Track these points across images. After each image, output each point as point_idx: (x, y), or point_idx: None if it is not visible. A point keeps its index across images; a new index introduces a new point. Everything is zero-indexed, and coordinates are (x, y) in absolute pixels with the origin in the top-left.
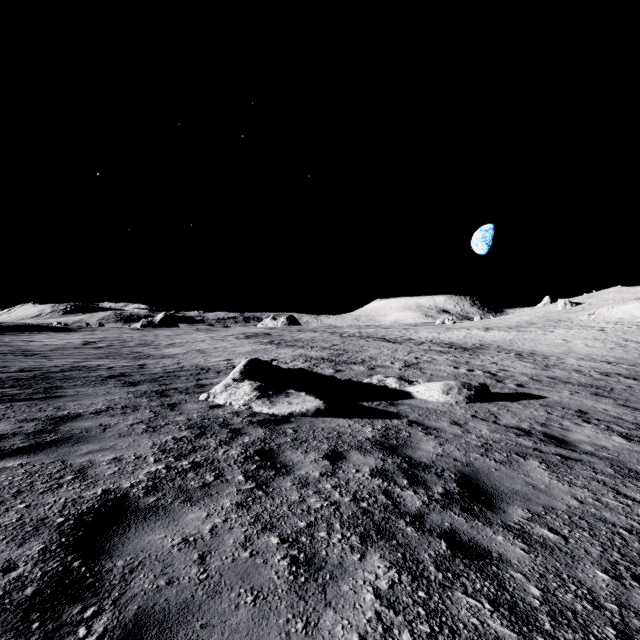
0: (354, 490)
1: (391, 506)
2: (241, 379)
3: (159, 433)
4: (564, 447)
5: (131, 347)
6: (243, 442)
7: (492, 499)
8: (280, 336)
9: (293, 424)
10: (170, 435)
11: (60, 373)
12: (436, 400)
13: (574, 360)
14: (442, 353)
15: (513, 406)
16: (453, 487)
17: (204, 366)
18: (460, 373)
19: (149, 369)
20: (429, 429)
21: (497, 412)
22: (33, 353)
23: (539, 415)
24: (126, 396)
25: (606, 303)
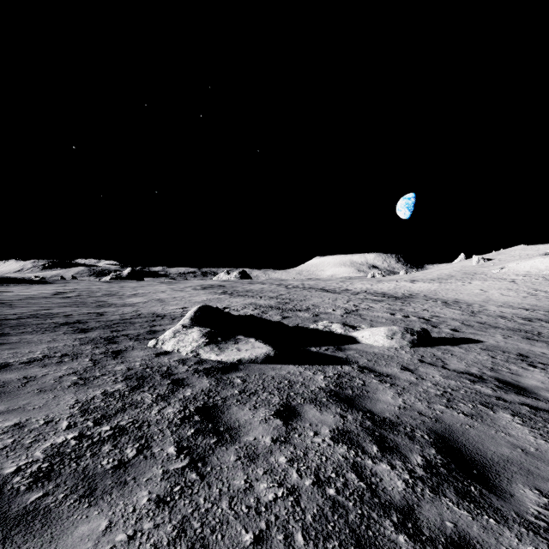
0: (315, 465)
1: (367, 492)
2: (191, 325)
3: (89, 386)
4: (525, 395)
5: (97, 297)
6: (184, 396)
7: (486, 473)
8: (233, 287)
9: (241, 372)
10: (101, 389)
11: (15, 320)
12: (381, 345)
13: (495, 307)
14: (377, 301)
15: (455, 350)
16: (433, 455)
17: (161, 313)
18: (397, 319)
19: (107, 316)
20: (382, 376)
21: (442, 356)
22: (0, 302)
23: (484, 359)
24: (71, 343)
25: (513, 259)
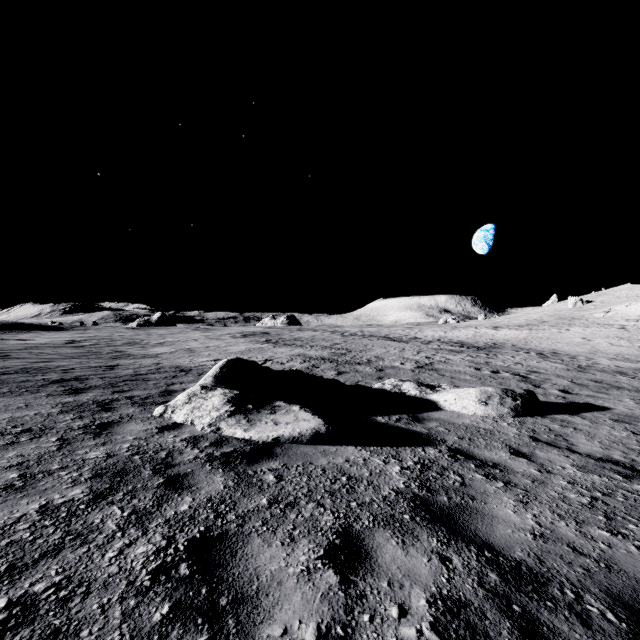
0: None
1: None
2: (213, 386)
3: (25, 493)
4: None
5: (116, 346)
6: (175, 513)
7: None
8: (279, 335)
9: (277, 461)
10: (43, 498)
11: None
12: (472, 413)
13: (607, 360)
14: (455, 352)
15: (577, 422)
16: None
17: (186, 367)
18: (485, 375)
19: (117, 371)
20: (487, 466)
21: (563, 432)
22: None
23: (623, 437)
24: (48, 411)
25: (619, 300)
